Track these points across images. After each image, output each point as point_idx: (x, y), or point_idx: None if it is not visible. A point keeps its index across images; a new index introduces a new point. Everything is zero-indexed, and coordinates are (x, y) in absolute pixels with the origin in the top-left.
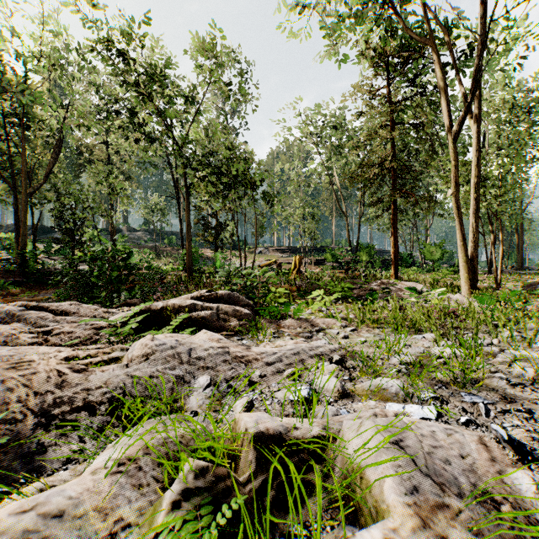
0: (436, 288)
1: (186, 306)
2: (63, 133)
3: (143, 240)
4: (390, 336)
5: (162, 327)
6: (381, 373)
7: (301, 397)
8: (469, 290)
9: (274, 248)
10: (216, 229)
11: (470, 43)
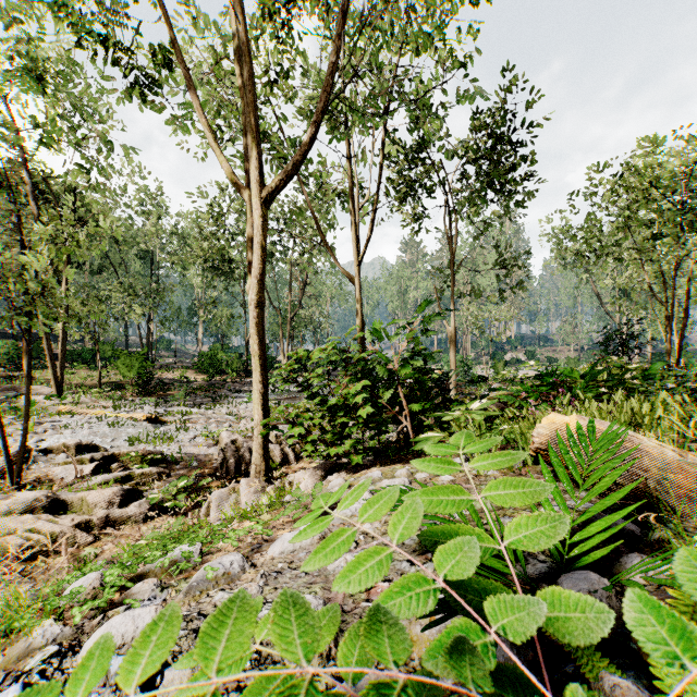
0: None
1: None
2: None
3: None
4: None
5: None
6: None
7: None
8: (56, 392)
9: None
10: None
11: (80, 216)
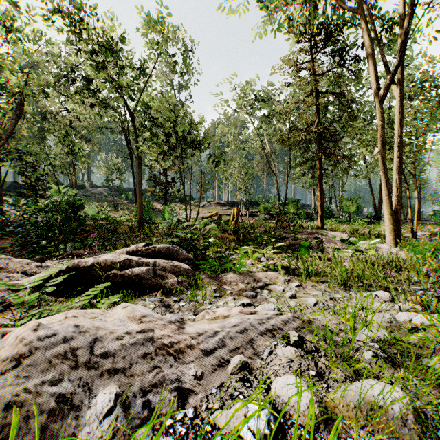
0: (364, 238)
1: (119, 262)
2: (25, 97)
3: (104, 195)
4: (339, 294)
5: (91, 285)
6: (355, 360)
7: (257, 435)
8: (394, 239)
9: (215, 202)
10: (165, 185)
11: (389, 19)
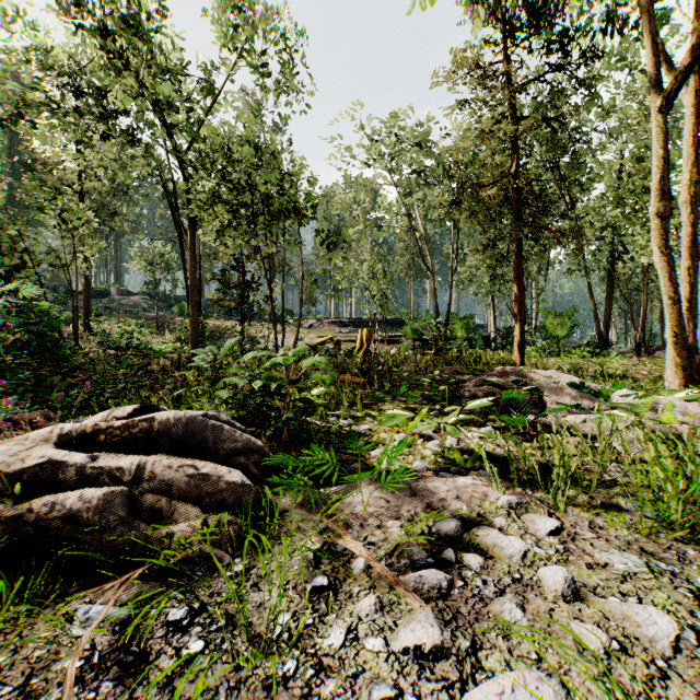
0: (623, 384)
1: (20, 472)
2: None
3: (142, 308)
4: (699, 568)
5: None
6: None
7: None
8: (682, 386)
9: (330, 320)
10: (241, 288)
11: None
